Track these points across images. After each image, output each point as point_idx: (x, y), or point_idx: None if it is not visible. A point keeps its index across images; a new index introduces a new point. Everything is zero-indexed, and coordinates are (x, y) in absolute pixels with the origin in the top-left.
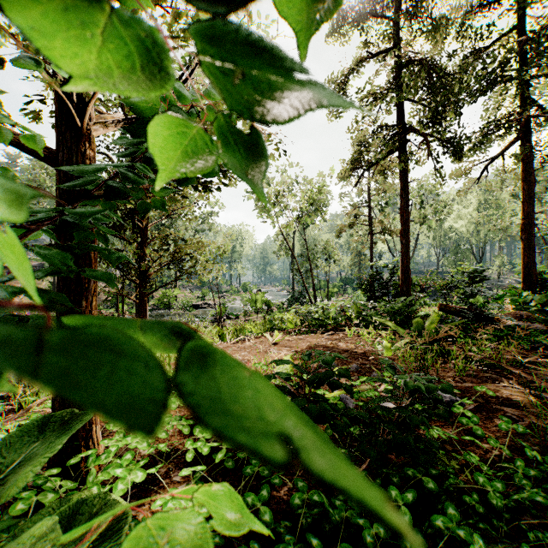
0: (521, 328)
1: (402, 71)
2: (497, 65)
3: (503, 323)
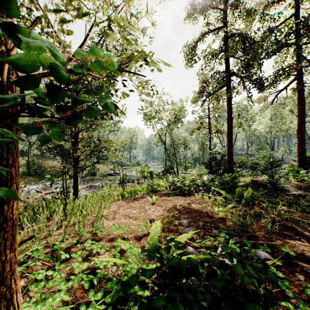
0: (302, 195)
1: (228, 40)
2: (283, 36)
3: (290, 191)
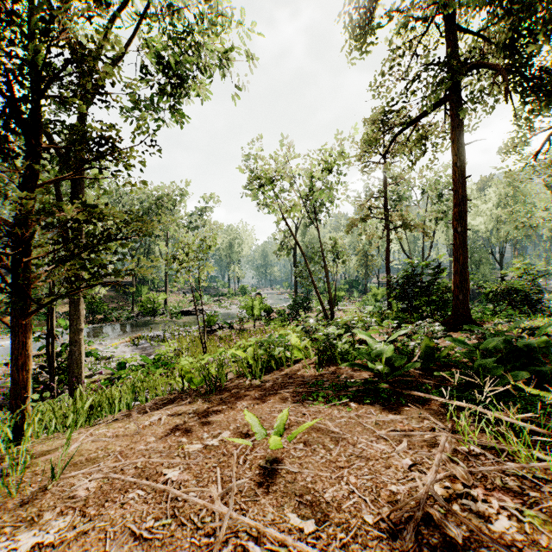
0: None
1: None
2: None
3: None
